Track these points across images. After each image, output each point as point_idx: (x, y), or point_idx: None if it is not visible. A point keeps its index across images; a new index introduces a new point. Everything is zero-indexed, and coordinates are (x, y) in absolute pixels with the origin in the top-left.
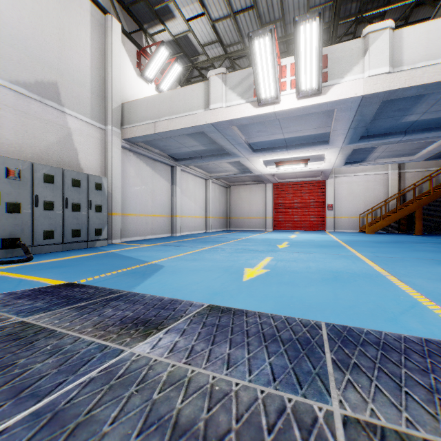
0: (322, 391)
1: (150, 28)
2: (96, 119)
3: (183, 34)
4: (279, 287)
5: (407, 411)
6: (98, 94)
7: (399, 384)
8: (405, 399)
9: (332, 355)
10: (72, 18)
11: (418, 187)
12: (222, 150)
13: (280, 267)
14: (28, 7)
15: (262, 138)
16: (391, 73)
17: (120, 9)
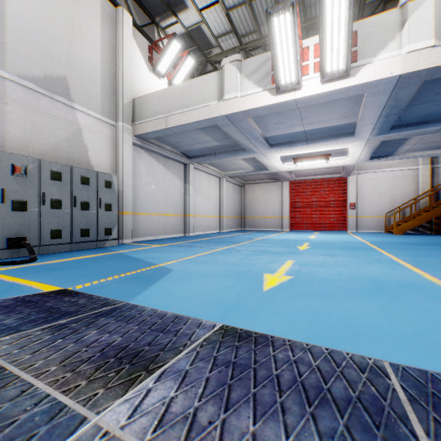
0: None
1: (162, 21)
2: (106, 115)
3: (196, 25)
4: (309, 301)
5: None
6: (108, 90)
7: None
8: None
9: None
10: (81, 11)
11: None
12: (237, 146)
13: (305, 272)
14: None
15: (280, 131)
16: (435, 46)
17: (131, 2)
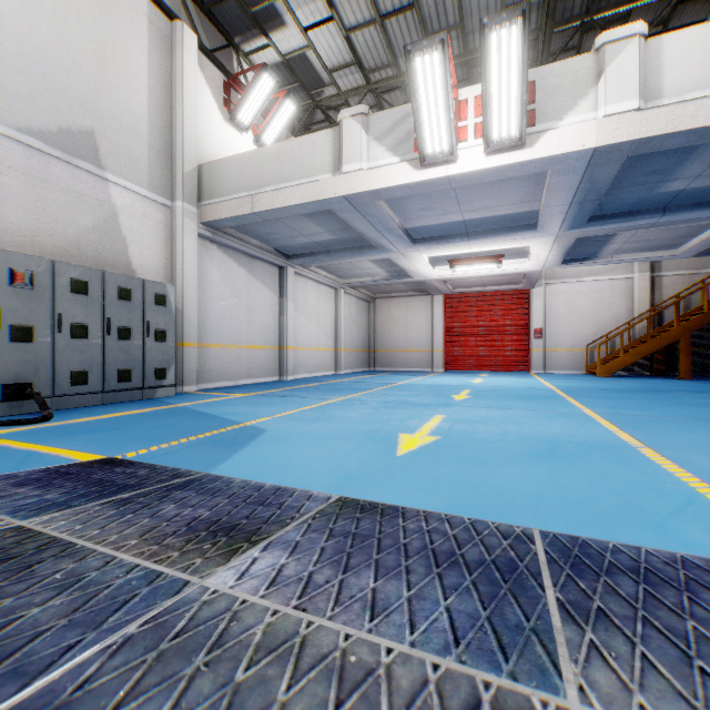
0: (546, 666)
1: (245, 43)
2: (157, 190)
3: (299, 52)
4: (458, 467)
5: (708, 708)
6: (160, 150)
7: (685, 652)
8: (700, 683)
9: (557, 593)
10: (117, 26)
11: (683, 300)
12: (362, 241)
13: (458, 431)
14: (47, 8)
15: (428, 221)
16: (642, 110)
17: (196, 13)
